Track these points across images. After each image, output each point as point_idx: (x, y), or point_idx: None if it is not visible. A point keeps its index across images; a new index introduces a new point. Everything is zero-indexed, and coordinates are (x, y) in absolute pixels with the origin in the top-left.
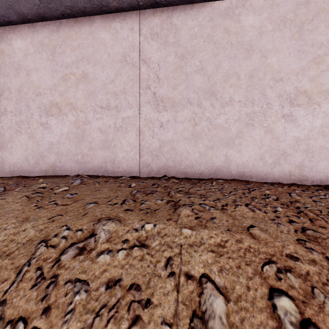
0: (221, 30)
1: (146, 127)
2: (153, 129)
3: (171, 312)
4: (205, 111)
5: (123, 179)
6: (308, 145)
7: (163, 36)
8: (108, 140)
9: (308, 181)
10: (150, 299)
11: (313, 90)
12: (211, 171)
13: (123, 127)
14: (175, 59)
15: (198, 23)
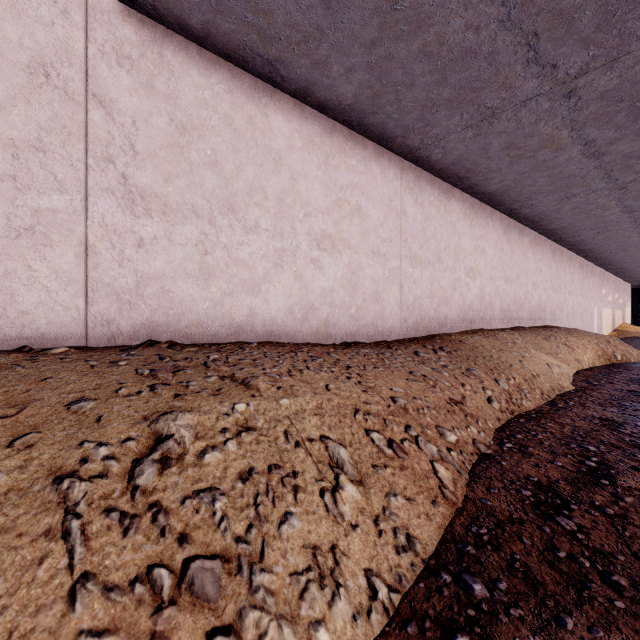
0: (244, 116)
1: (104, 242)
2: (122, 248)
3: (316, 472)
4: (221, 234)
5: (64, 352)
6: (333, 298)
7: (144, 72)
8: None
9: (333, 339)
10: (295, 470)
11: (336, 236)
12: (230, 331)
13: (36, 231)
14: (170, 128)
15: (211, 85)
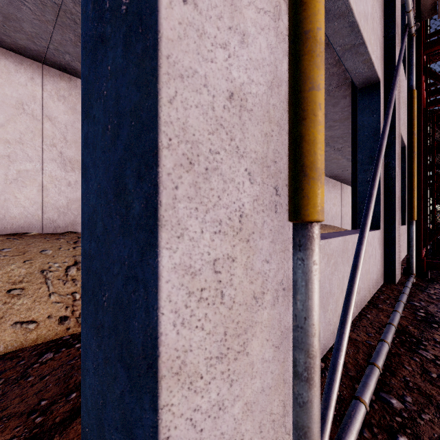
0: None
1: (51, 184)
2: (60, 187)
3: None
4: None
5: (34, 235)
6: None
7: (71, 102)
8: None
9: None
10: None
11: None
12: None
13: (19, 180)
14: None
15: None
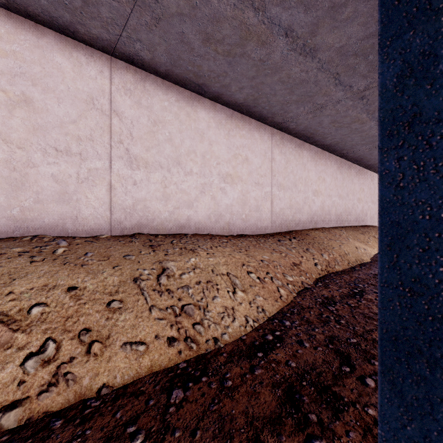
0: (185, 113)
1: (118, 183)
2: (126, 186)
3: (225, 285)
4: (173, 177)
5: (106, 237)
6: (232, 210)
7: (136, 96)
8: (68, 192)
9: (232, 232)
10: (217, 283)
11: (234, 174)
12: (178, 228)
13: (89, 179)
14: (148, 123)
15: (168, 99)
